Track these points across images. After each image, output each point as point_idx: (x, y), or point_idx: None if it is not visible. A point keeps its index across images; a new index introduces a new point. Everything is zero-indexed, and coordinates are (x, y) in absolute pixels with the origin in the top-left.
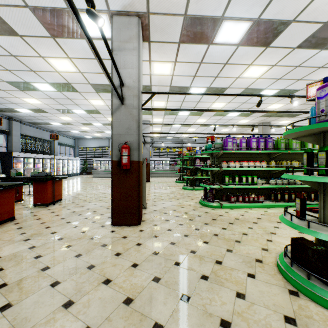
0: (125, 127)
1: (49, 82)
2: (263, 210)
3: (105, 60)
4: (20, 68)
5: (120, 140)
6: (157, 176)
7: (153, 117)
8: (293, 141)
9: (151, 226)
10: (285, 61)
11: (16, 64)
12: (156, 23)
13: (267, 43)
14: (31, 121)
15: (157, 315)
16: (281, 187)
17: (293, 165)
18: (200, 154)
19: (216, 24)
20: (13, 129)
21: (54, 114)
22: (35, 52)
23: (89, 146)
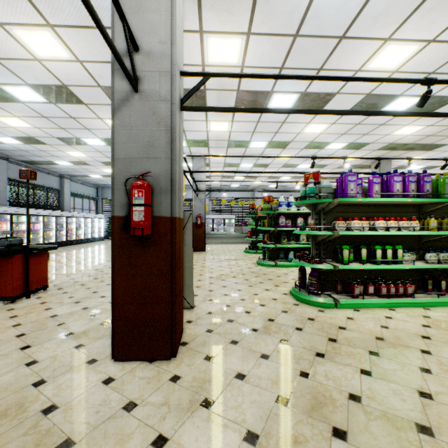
0: (142, 142)
1: (31, 83)
2: (420, 313)
3: None
4: None
5: (131, 170)
6: (217, 242)
7: (210, 151)
8: None
9: (200, 361)
10: None
11: None
12: None
13: None
14: (24, 158)
15: None
16: (447, 268)
17: None
18: (285, 207)
19: None
20: None
21: (56, 147)
22: None
23: None
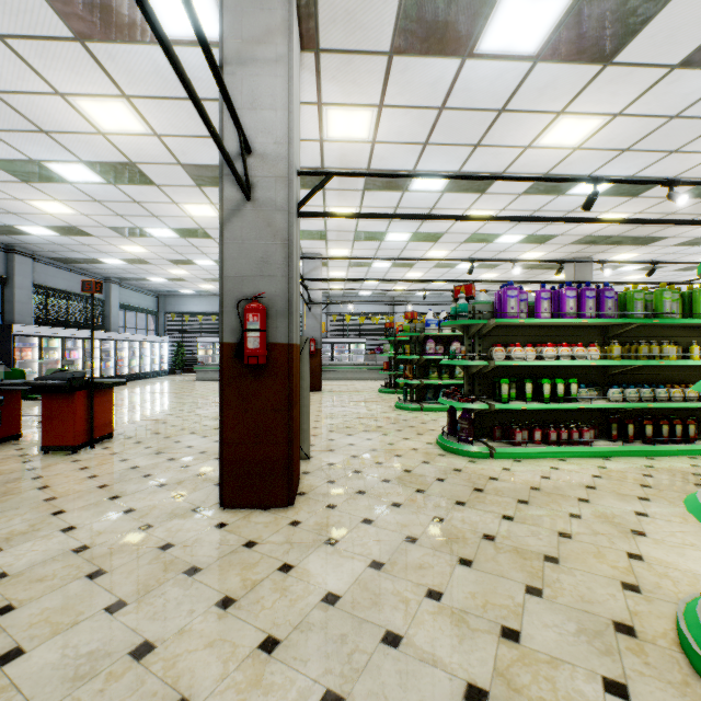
0: (256, 258)
1: (87, 160)
2: (595, 464)
3: (213, 102)
4: (14, 126)
5: (243, 290)
6: (338, 378)
7: (329, 246)
8: (666, 297)
9: (322, 509)
10: (645, 102)
11: (1, 115)
12: None
13: (607, 54)
14: (56, 255)
15: None
16: (635, 408)
17: (665, 354)
18: (435, 327)
19: None
20: (15, 274)
21: (107, 239)
22: (42, 80)
23: (190, 313)
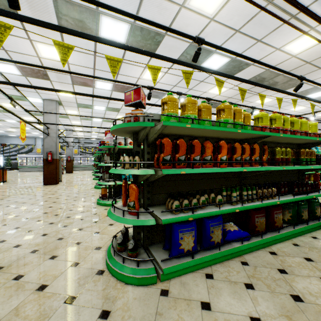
0: (50, 145)
1: None
2: None
3: (38, 107)
4: None
5: (48, 150)
6: (81, 170)
7: (74, 128)
8: None
9: (62, 184)
10: None
11: None
12: (65, 103)
13: (117, 111)
14: None
15: (56, 191)
16: None
17: None
18: None
19: (91, 106)
20: None
21: None
22: None
23: (13, 144)
